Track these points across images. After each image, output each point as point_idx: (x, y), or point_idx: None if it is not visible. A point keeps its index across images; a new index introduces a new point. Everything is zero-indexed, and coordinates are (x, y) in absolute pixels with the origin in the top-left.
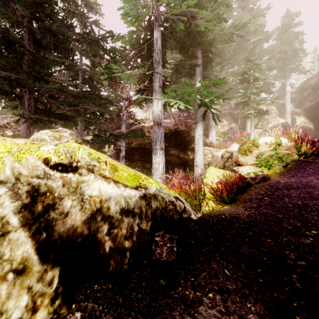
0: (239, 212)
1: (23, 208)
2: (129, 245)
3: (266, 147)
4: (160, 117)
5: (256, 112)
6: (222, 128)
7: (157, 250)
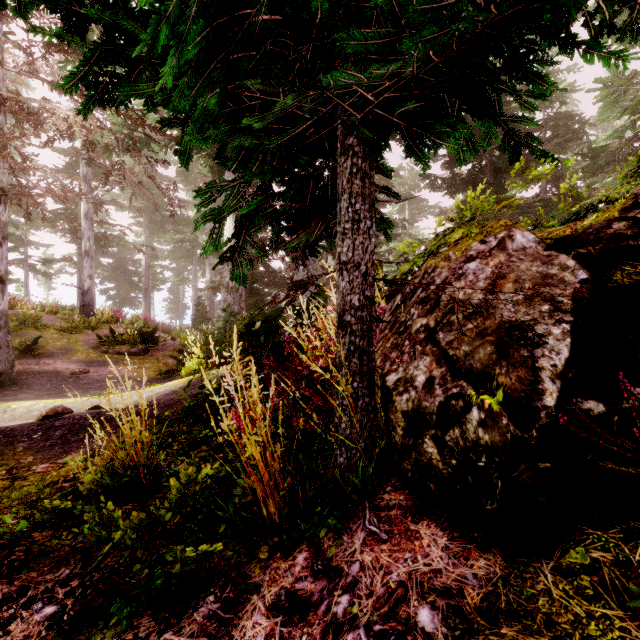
0: None
1: None
2: None
3: None
4: None
5: None
6: None
7: None
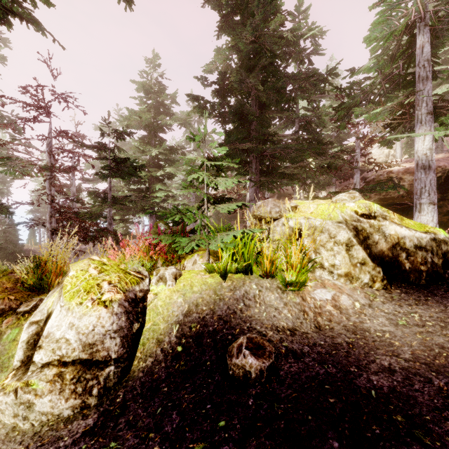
0: None
1: (355, 236)
2: (424, 269)
3: None
4: (429, 158)
5: None
6: None
7: None
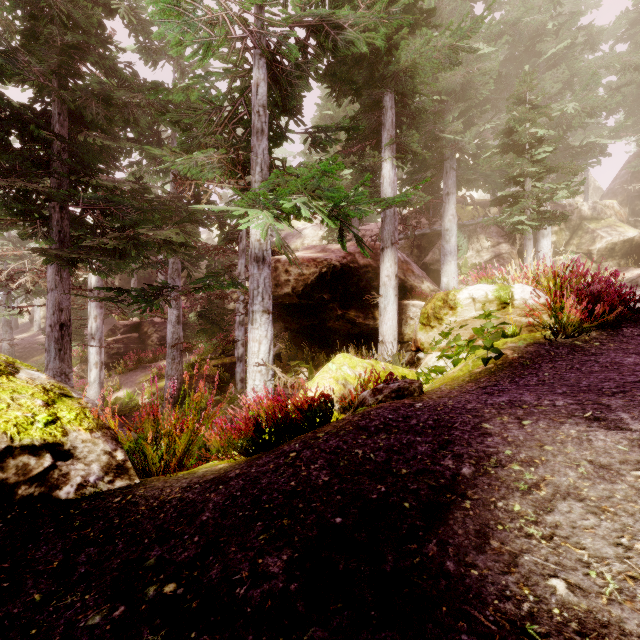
0: (164, 491)
1: None
2: None
3: (475, 309)
4: (264, 246)
5: (539, 218)
6: (477, 256)
7: None
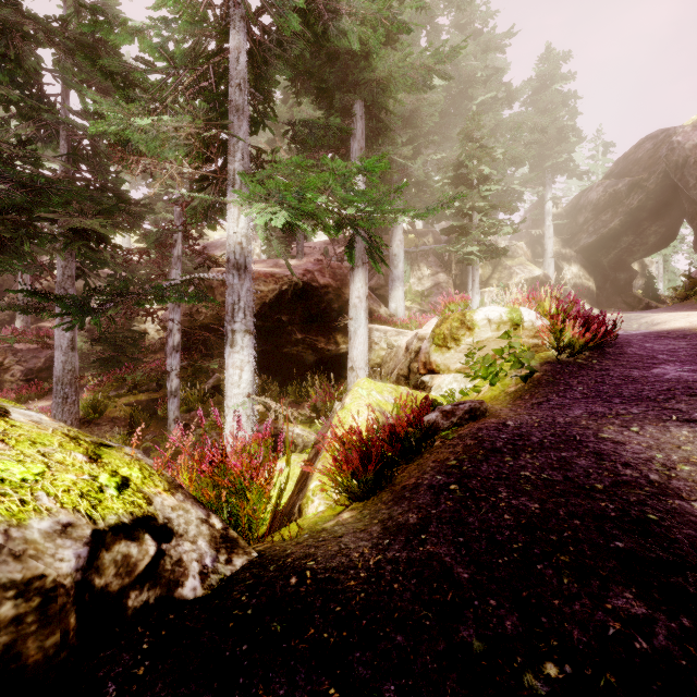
0: (351, 556)
1: None
2: None
3: (491, 330)
4: (246, 251)
5: (484, 250)
6: (419, 284)
7: None
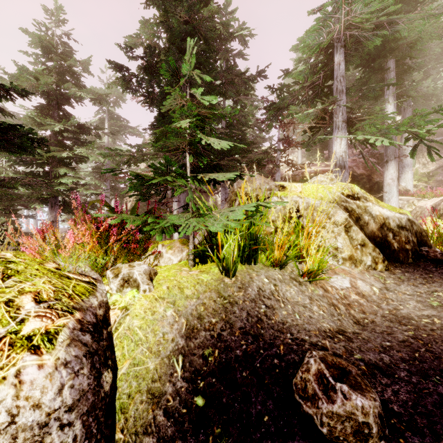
0: None
1: (349, 216)
2: (409, 247)
3: None
4: (344, 159)
5: None
6: (424, 168)
7: (430, 254)
